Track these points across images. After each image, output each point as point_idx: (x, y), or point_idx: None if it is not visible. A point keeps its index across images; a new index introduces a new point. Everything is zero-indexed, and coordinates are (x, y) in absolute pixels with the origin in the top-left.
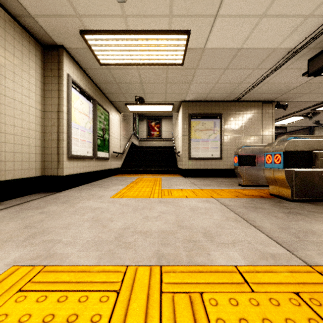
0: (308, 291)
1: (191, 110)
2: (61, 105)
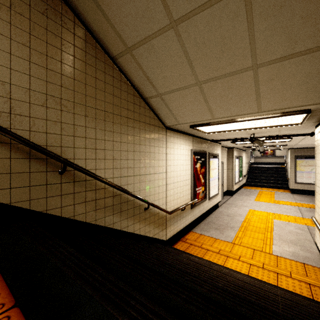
0: (297, 218)
1: (297, 154)
2: (233, 167)
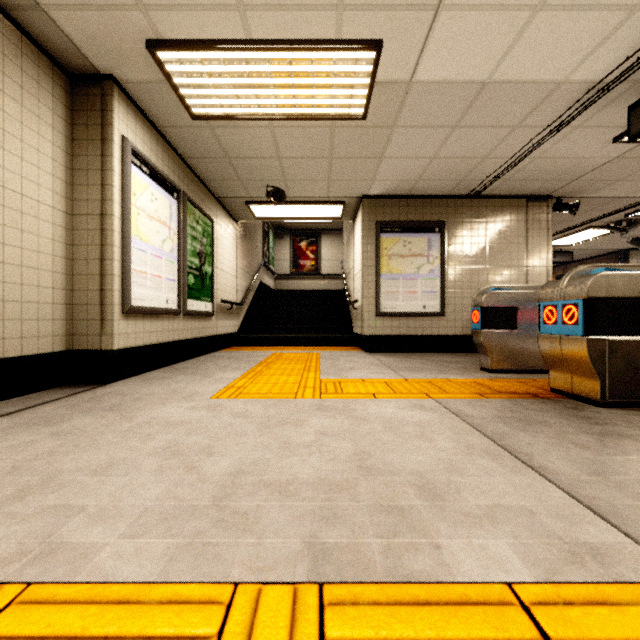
0: None
1: (381, 216)
2: (108, 202)
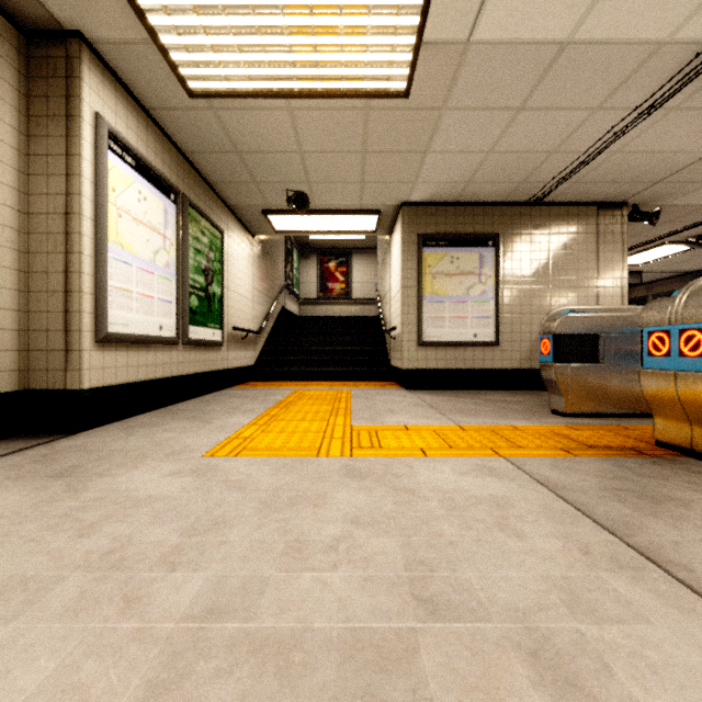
0: None
1: (424, 226)
2: (75, 196)
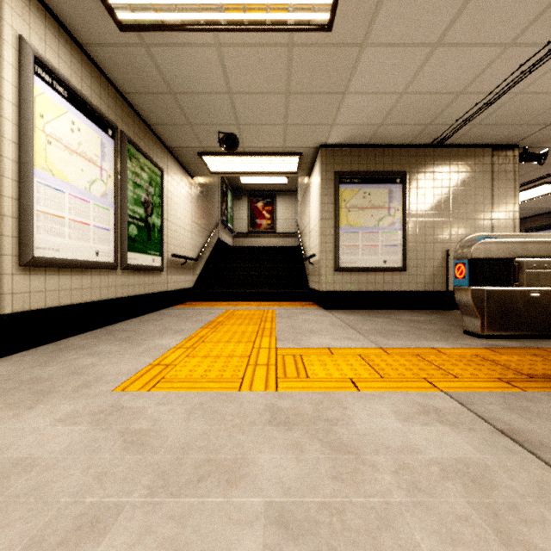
0: None
1: (340, 166)
2: None
